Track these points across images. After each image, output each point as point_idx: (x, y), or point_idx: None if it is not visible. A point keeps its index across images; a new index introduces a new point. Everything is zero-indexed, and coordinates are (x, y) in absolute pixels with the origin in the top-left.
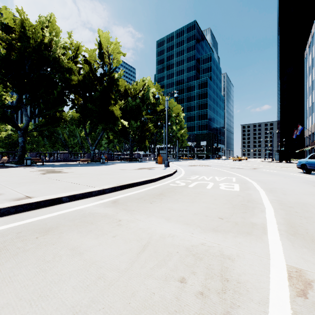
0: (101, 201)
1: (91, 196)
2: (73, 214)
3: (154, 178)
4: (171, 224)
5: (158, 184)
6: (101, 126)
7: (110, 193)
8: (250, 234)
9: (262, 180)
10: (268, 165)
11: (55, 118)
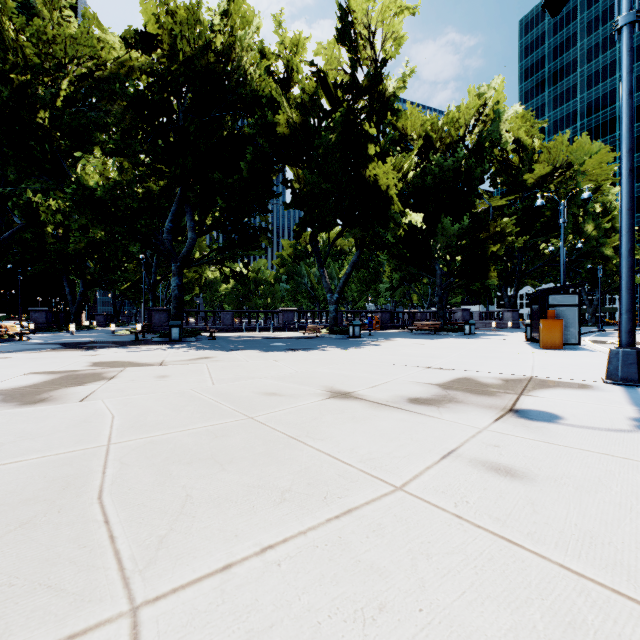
0: None
1: None
2: None
3: None
4: None
5: None
6: (350, 237)
7: None
8: None
9: None
10: None
11: (249, 229)
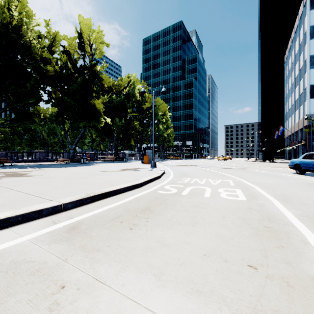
0: (50, 228)
1: (40, 217)
2: None
3: (139, 183)
4: (165, 296)
5: (143, 192)
6: (82, 123)
7: (74, 209)
8: None
9: (263, 184)
10: (255, 164)
11: (28, 112)
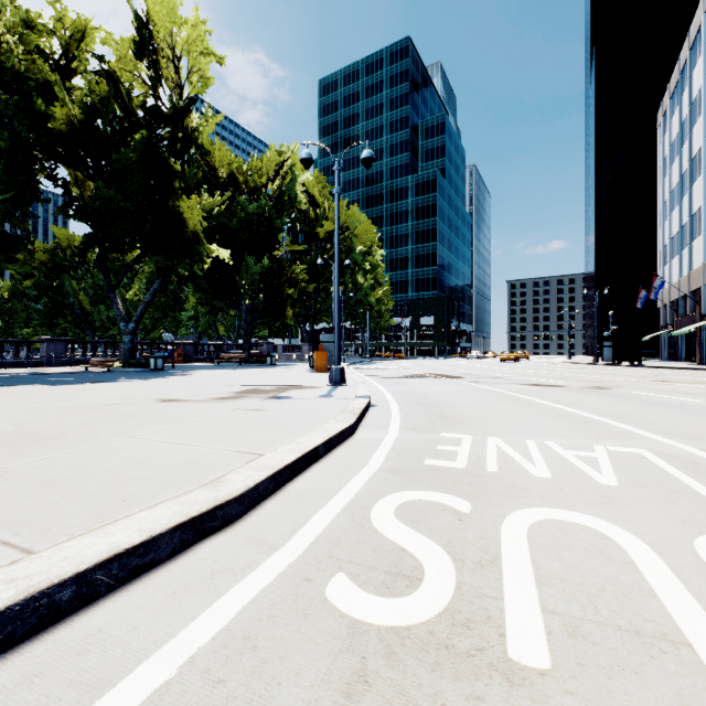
0: None
1: None
2: None
3: (231, 500)
4: None
5: (224, 594)
6: (152, 264)
7: None
8: None
9: None
10: (608, 373)
11: (0, 233)
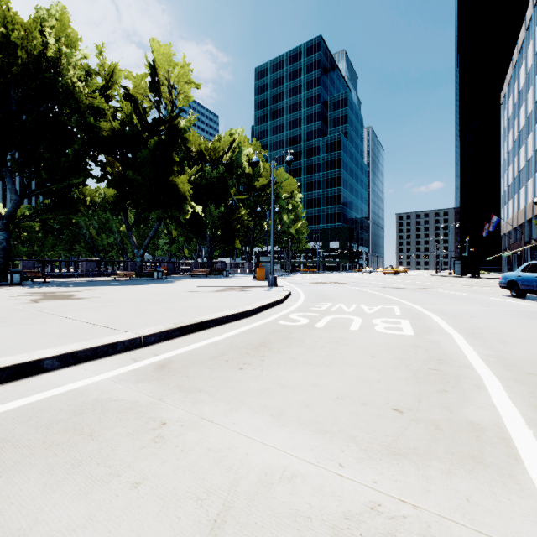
0: (132, 366)
1: (114, 353)
2: (55, 406)
3: (249, 310)
4: (285, 434)
5: (256, 322)
6: (155, 213)
7: (158, 344)
8: (482, 463)
9: (448, 312)
10: (446, 281)
11: (70, 197)
